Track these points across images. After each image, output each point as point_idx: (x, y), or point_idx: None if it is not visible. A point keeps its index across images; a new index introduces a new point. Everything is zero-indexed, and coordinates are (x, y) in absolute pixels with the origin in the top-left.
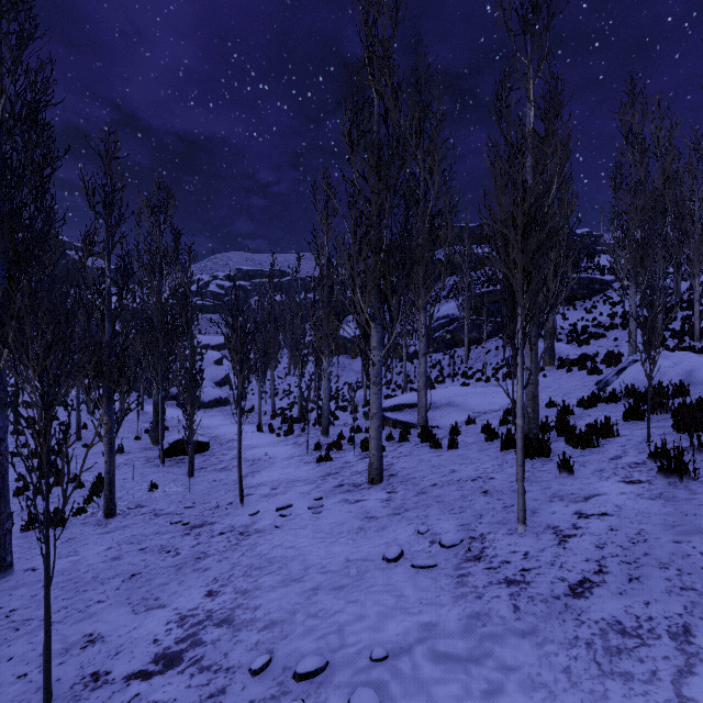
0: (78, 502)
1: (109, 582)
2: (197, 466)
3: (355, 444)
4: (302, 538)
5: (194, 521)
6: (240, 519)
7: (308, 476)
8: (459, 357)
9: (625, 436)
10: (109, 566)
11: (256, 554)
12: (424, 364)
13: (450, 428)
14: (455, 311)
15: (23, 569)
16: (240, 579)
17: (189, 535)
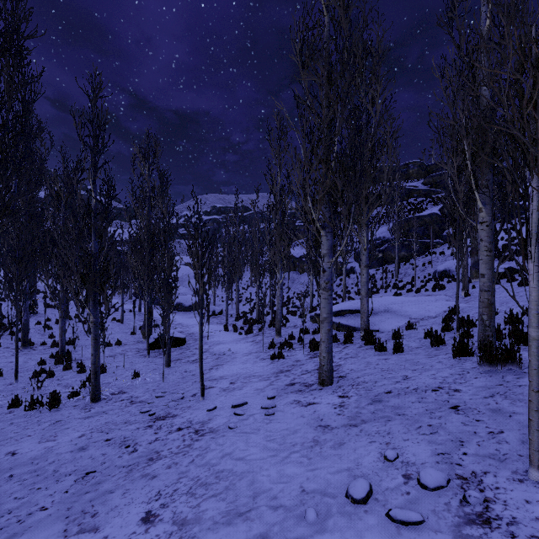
0: (78, 385)
1: (63, 480)
2: (174, 357)
3: (304, 343)
4: (253, 448)
5: (160, 411)
6: (198, 413)
7: (262, 372)
8: (390, 272)
9: None
10: (73, 457)
11: (205, 462)
12: (366, 274)
13: (392, 333)
14: (385, 234)
15: (6, 452)
16: (182, 498)
17: (151, 428)
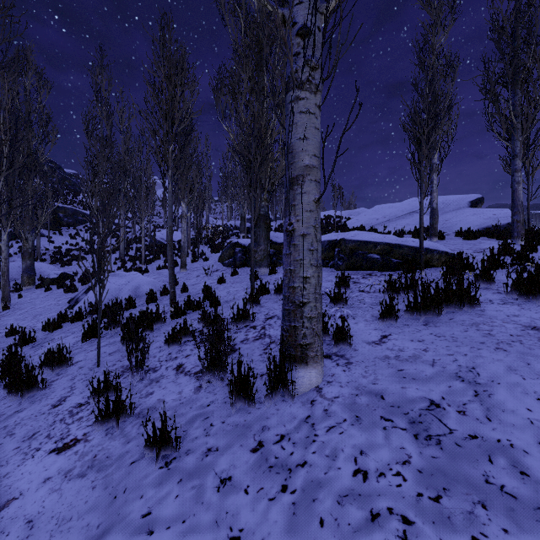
0: None
1: None
2: None
3: None
4: None
5: None
6: None
7: None
8: None
9: (79, 363)
10: None
11: None
12: None
13: None
14: None
15: None
16: None
17: None
